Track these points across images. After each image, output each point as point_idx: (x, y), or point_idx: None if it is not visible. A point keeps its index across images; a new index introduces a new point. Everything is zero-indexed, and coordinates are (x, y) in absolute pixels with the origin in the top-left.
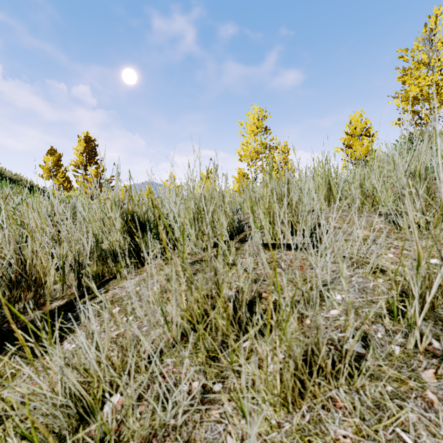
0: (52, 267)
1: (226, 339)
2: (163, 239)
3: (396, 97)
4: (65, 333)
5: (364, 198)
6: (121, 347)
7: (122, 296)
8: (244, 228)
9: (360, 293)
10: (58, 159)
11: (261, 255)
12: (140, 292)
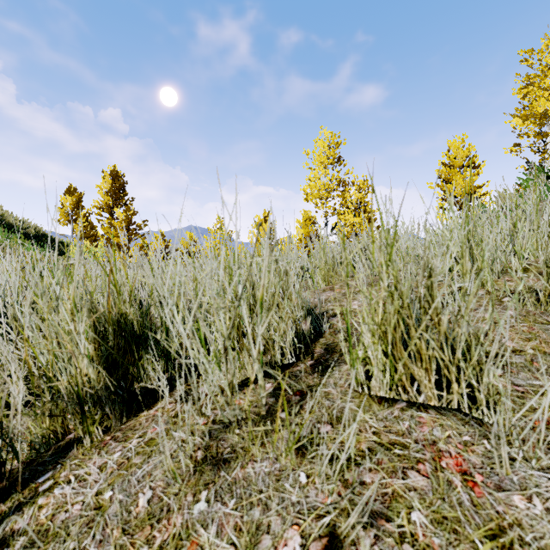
0: None
1: None
2: None
3: (517, 115)
4: None
5: None
6: None
7: (69, 518)
8: (322, 329)
9: None
10: (78, 200)
11: None
12: (109, 510)
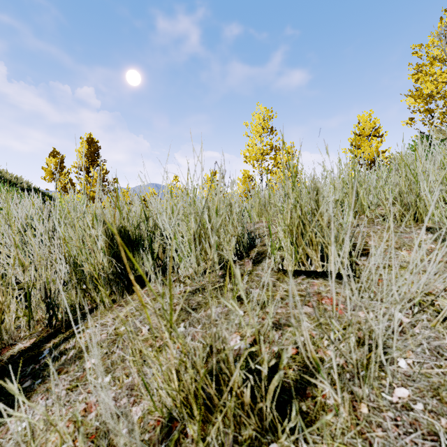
0: (14, 301)
1: (240, 435)
2: (139, 293)
3: (410, 96)
4: (17, 401)
5: (404, 209)
6: (87, 435)
7: (100, 340)
8: (255, 243)
9: (434, 357)
10: (61, 161)
11: (302, 326)
12: (125, 335)
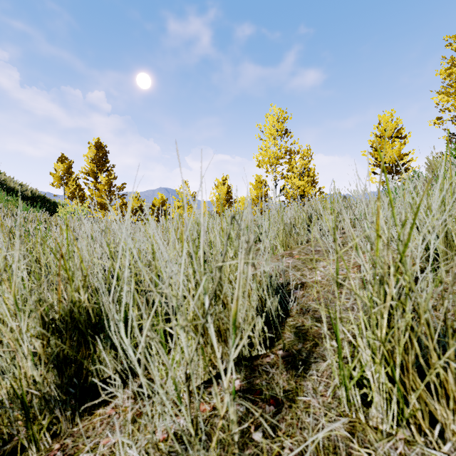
0: None
1: None
2: None
3: (442, 92)
4: None
5: None
6: None
7: None
8: (288, 306)
9: None
10: (69, 166)
11: None
12: None
